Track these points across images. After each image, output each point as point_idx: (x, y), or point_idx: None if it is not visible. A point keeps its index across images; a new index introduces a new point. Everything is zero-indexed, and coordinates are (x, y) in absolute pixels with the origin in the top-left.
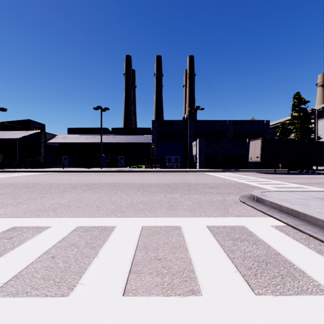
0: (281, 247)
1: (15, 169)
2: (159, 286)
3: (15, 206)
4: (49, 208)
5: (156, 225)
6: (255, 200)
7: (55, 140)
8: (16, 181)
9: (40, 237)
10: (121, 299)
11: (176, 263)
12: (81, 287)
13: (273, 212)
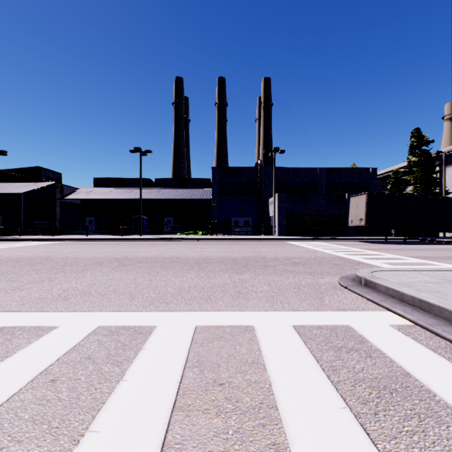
0: (411, 362)
1: (19, 237)
2: (220, 435)
3: (9, 293)
4: (59, 297)
5: (216, 324)
6: (362, 283)
7: (76, 196)
8: (17, 254)
9: (39, 345)
10: None
11: (248, 392)
12: (92, 438)
13: (391, 303)
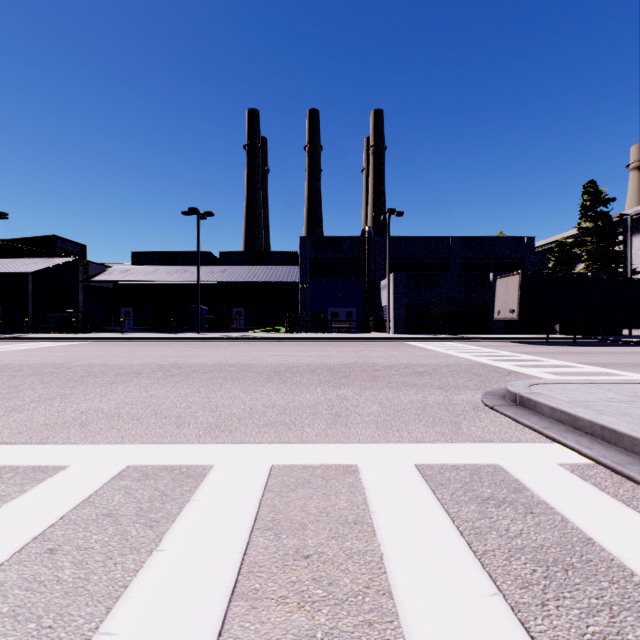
0: (593, 521)
1: (25, 336)
2: None
3: (2, 416)
4: (73, 422)
5: (302, 463)
6: (516, 402)
7: (106, 278)
8: (20, 360)
9: (36, 495)
10: None
11: (348, 568)
12: None
13: (559, 431)
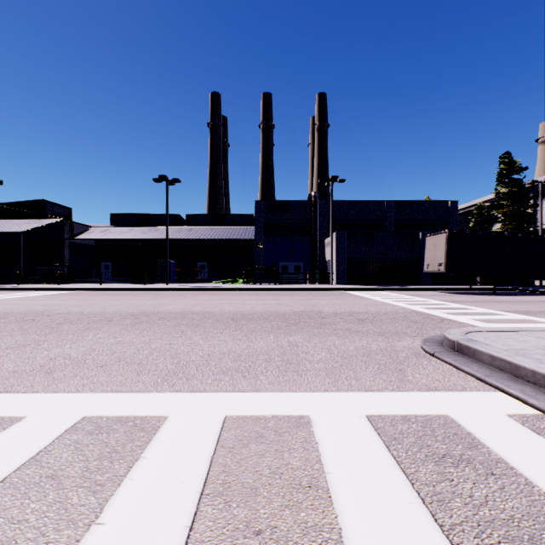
0: None
1: (17, 286)
2: None
3: None
4: (40, 369)
5: (255, 414)
6: (455, 349)
7: (88, 236)
8: (7, 308)
9: None
10: None
11: None
12: None
13: (501, 379)
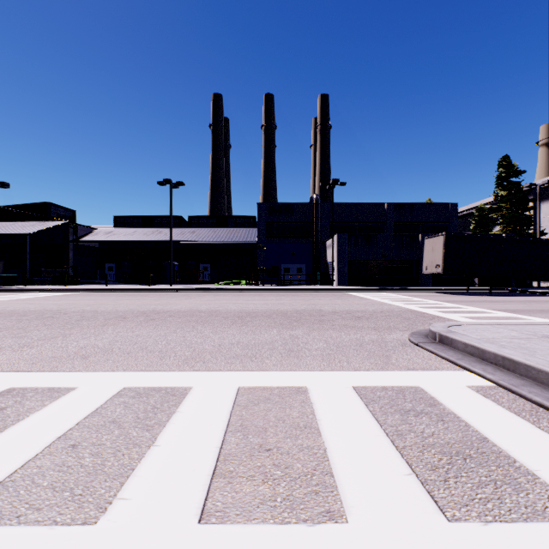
0: (489, 426)
1: (25, 287)
2: (267, 503)
3: (16, 351)
4: (75, 355)
5: (263, 385)
6: (437, 340)
7: (92, 238)
8: (23, 307)
9: (55, 408)
10: (196, 531)
11: (300, 457)
12: (121, 506)
13: (469, 362)
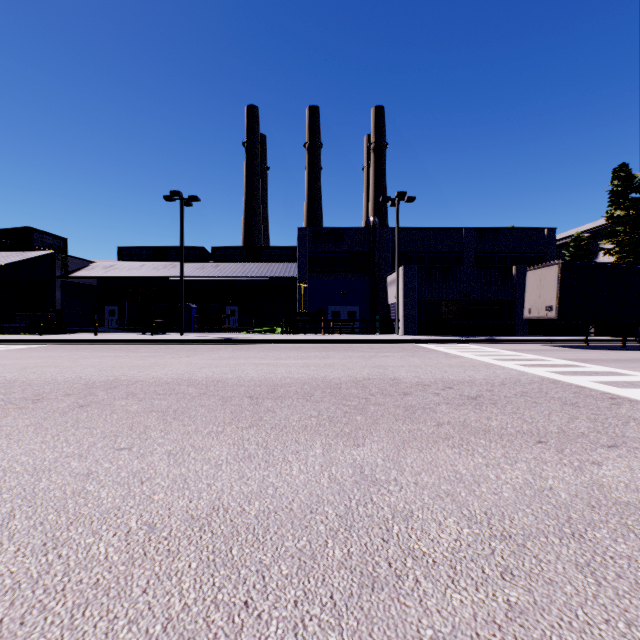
0: None
1: None
2: None
3: None
4: None
5: None
6: None
7: (86, 273)
8: None
9: None
10: None
11: None
12: None
13: None
